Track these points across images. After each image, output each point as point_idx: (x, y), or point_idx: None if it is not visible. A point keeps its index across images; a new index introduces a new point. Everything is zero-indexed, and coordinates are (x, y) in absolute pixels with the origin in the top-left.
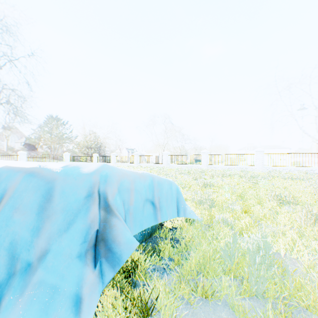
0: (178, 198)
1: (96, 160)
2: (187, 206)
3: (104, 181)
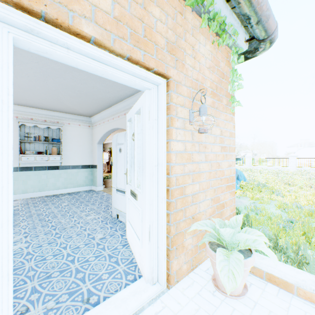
0: (243, 176)
1: None
2: (246, 179)
3: (236, 170)
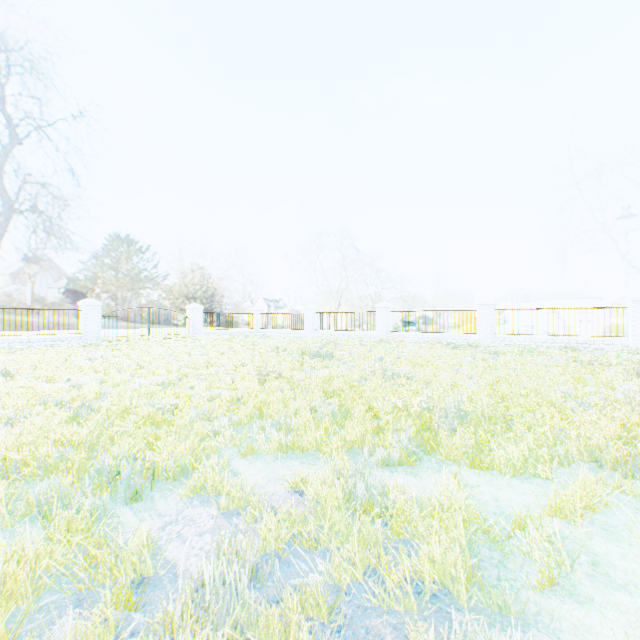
0: None
1: (259, 324)
2: None
3: None
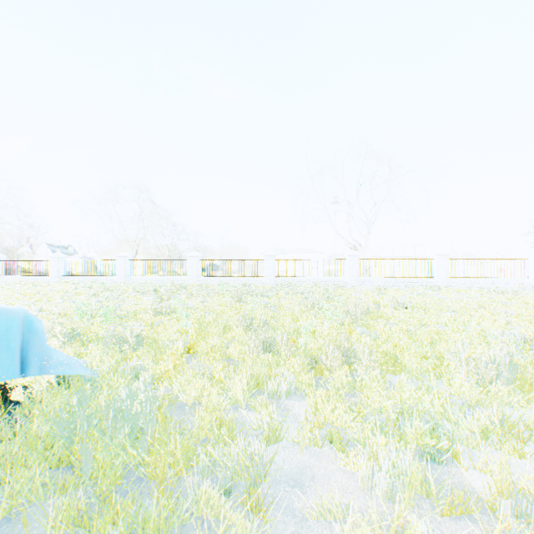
0: (31, 340)
1: None
2: (53, 355)
3: None
